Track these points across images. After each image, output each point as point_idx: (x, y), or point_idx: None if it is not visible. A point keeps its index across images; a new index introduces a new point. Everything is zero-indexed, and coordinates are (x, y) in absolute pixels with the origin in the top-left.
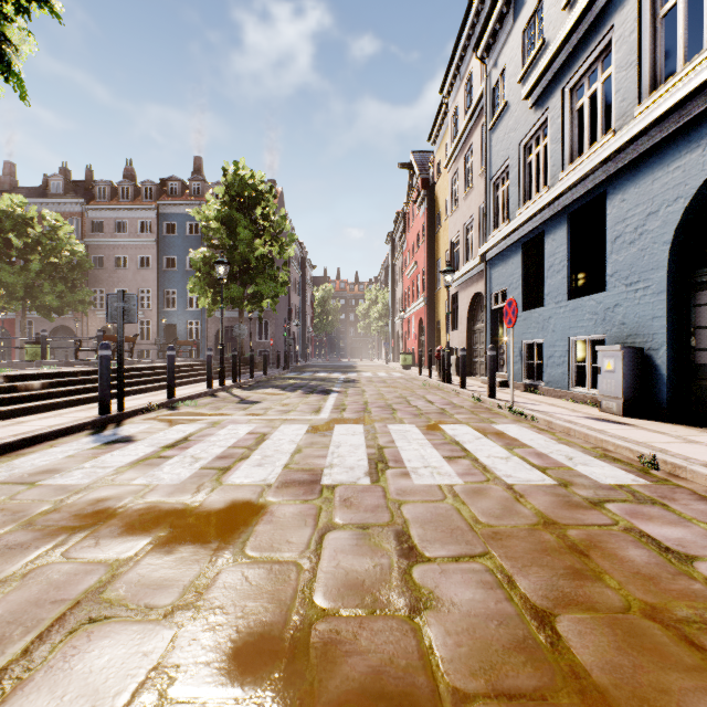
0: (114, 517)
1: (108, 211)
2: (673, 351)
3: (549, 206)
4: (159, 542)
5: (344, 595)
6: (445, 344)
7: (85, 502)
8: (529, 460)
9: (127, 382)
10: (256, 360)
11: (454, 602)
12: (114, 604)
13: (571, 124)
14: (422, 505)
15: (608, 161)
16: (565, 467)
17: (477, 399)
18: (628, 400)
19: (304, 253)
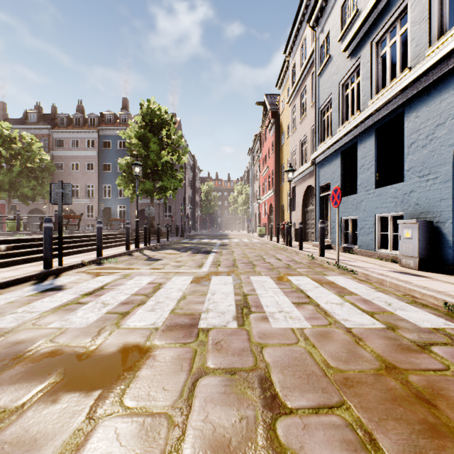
0: (20, 361)
1: (66, 133)
2: None
3: (361, 123)
4: (49, 390)
5: None
6: (287, 220)
7: (3, 345)
8: (358, 305)
9: (70, 246)
10: (162, 231)
11: None
12: None
13: (377, 66)
14: (280, 348)
15: (405, 89)
16: (387, 312)
17: (311, 257)
18: (422, 259)
19: (194, 161)
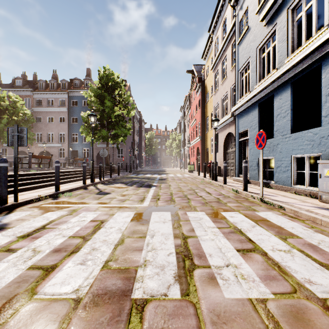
0: None
1: (44, 94)
2: None
3: (278, 79)
4: None
5: None
6: (211, 159)
7: None
8: (309, 254)
9: (35, 181)
10: (115, 168)
11: None
12: None
13: (293, 29)
14: None
15: (324, 44)
16: None
17: (236, 191)
18: None
19: (140, 116)
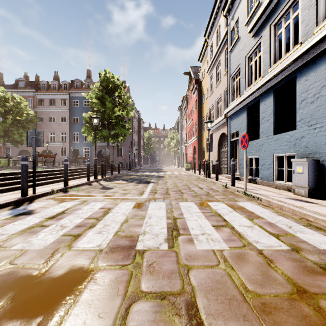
0: None
1: (46, 95)
2: None
3: (262, 86)
4: None
5: None
6: (206, 158)
7: None
8: (265, 228)
9: (45, 178)
10: (115, 166)
11: None
12: None
13: (275, 43)
14: (204, 270)
15: (297, 59)
16: (289, 234)
17: (225, 186)
18: (311, 189)
19: (139, 116)
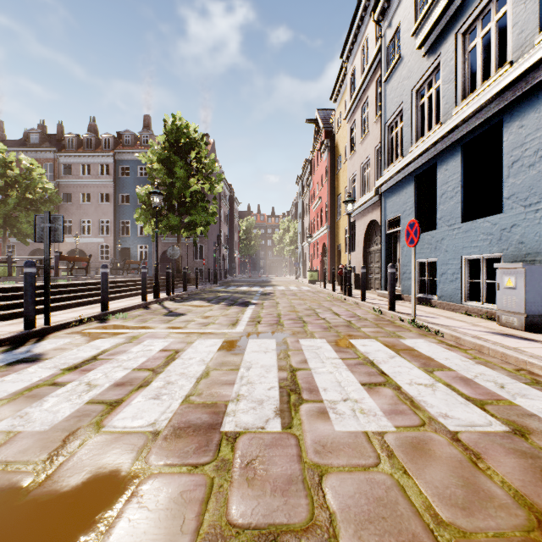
0: None
1: (75, 158)
2: None
3: (442, 139)
4: None
5: None
6: (344, 263)
7: None
8: (457, 388)
9: (69, 296)
10: (191, 276)
11: None
12: None
13: (464, 64)
14: (351, 477)
15: (505, 91)
16: (503, 401)
17: (378, 311)
18: (530, 315)
19: (232, 192)
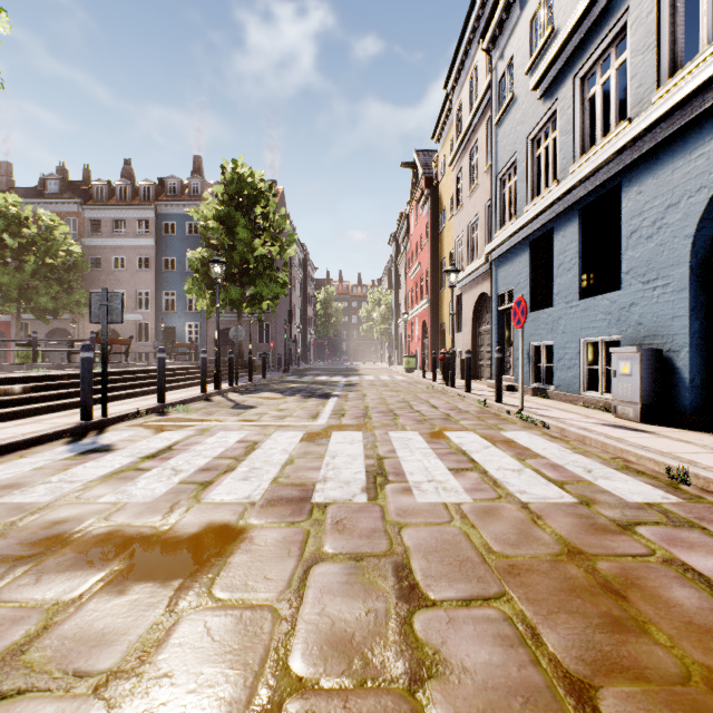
0: (67, 545)
1: (106, 211)
2: (695, 353)
3: (559, 201)
4: (112, 579)
5: (327, 657)
6: (449, 346)
7: (39, 524)
8: (544, 472)
9: (117, 386)
10: (256, 363)
11: (466, 667)
12: (35, 671)
13: (583, 114)
14: (426, 529)
15: (623, 151)
16: (584, 482)
17: (484, 404)
18: (645, 405)
19: (306, 254)
